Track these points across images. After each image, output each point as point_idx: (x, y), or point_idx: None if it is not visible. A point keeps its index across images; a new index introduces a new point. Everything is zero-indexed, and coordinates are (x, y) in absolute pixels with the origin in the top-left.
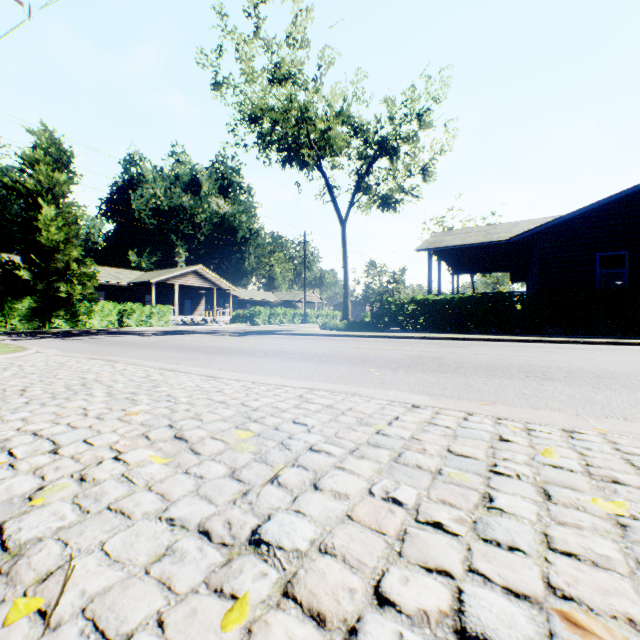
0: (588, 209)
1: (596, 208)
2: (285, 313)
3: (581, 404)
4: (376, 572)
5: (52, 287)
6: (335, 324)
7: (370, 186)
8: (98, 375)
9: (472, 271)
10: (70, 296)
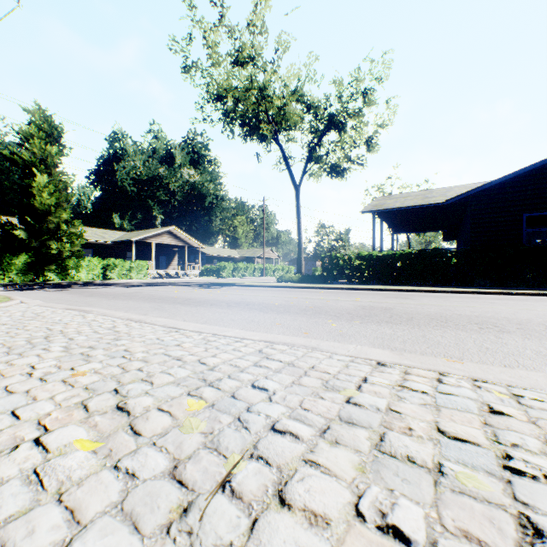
0: (516, 175)
1: (523, 174)
2: (246, 267)
3: None
4: None
5: (45, 245)
6: (290, 277)
7: (321, 156)
8: (66, 326)
9: (410, 231)
10: (60, 253)
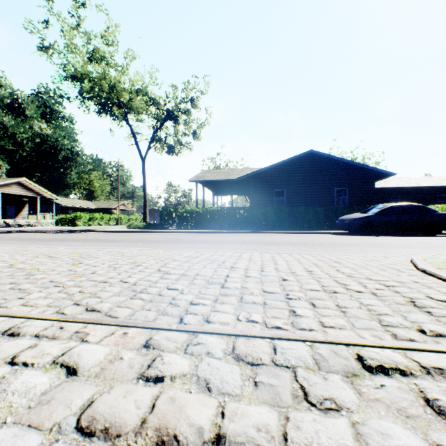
0: (270, 167)
1: (274, 167)
2: (103, 217)
3: (201, 247)
4: (105, 263)
5: None
6: (137, 225)
7: (161, 139)
8: None
9: (225, 194)
10: None
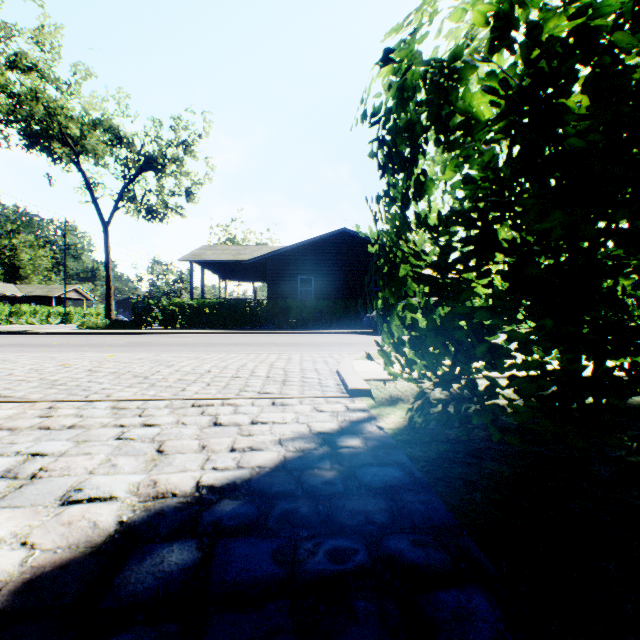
0: (293, 247)
1: (298, 247)
2: (36, 311)
3: (167, 350)
4: (27, 366)
5: None
6: (96, 323)
7: (135, 197)
8: None
9: (238, 280)
10: None
